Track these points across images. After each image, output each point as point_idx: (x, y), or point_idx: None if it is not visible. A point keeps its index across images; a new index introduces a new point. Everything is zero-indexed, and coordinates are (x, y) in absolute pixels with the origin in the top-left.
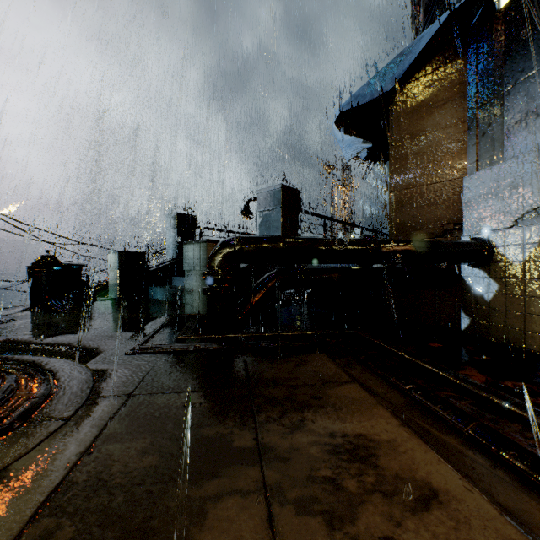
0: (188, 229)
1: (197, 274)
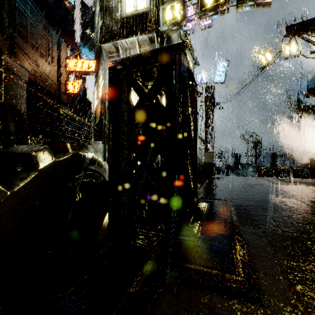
0: (238, 157)
1: (253, 172)
